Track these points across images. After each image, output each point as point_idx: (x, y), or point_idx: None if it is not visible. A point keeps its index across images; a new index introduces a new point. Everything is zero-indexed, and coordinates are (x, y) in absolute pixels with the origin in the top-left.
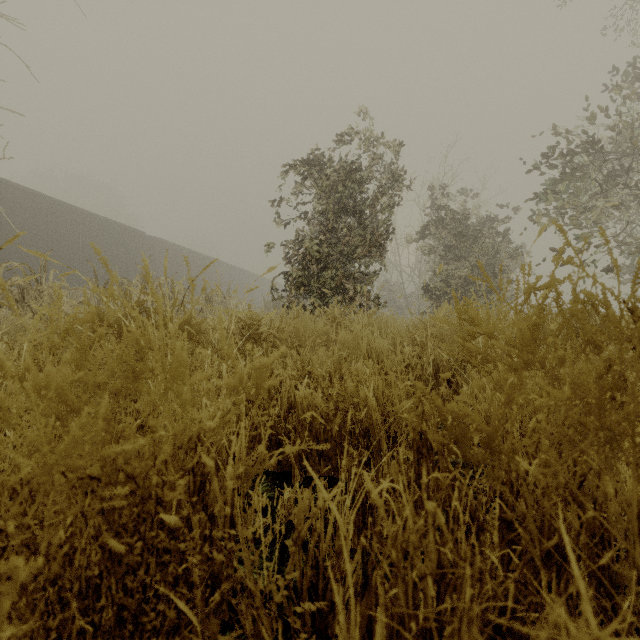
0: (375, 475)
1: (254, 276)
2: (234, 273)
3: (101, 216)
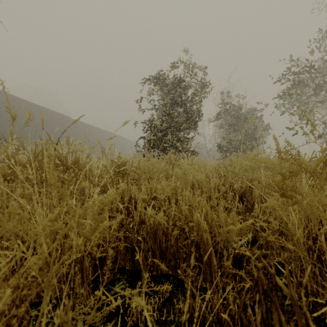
0: (203, 277)
1: (128, 140)
2: (118, 139)
3: (47, 108)
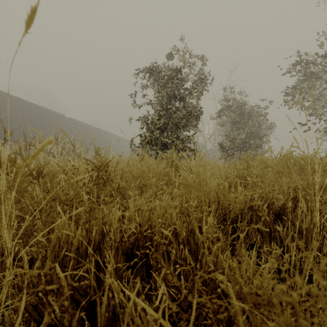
0: None
1: (126, 140)
2: (115, 138)
3: (39, 106)
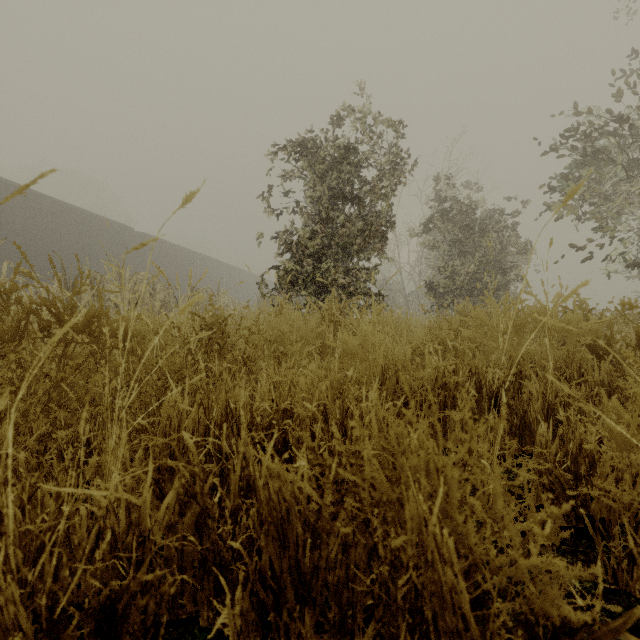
0: None
1: (249, 275)
2: (228, 272)
3: (85, 210)
